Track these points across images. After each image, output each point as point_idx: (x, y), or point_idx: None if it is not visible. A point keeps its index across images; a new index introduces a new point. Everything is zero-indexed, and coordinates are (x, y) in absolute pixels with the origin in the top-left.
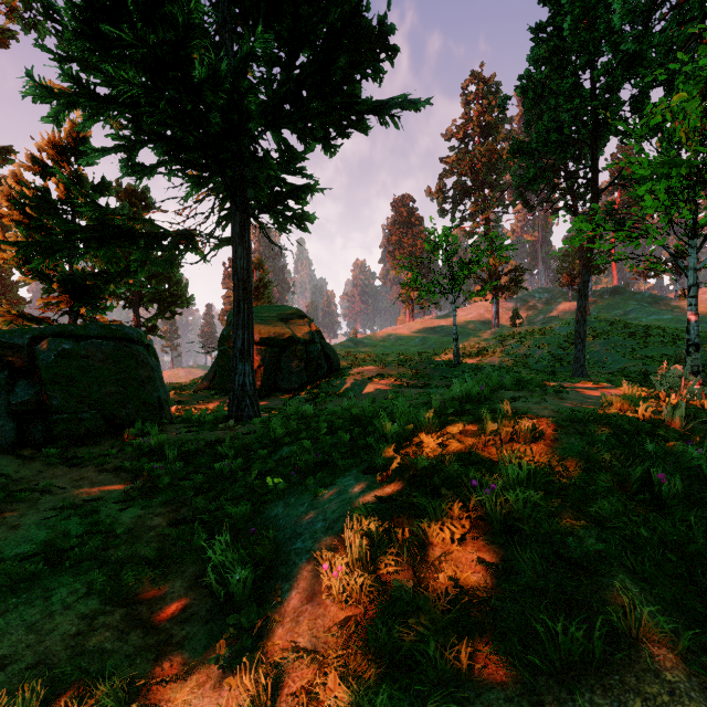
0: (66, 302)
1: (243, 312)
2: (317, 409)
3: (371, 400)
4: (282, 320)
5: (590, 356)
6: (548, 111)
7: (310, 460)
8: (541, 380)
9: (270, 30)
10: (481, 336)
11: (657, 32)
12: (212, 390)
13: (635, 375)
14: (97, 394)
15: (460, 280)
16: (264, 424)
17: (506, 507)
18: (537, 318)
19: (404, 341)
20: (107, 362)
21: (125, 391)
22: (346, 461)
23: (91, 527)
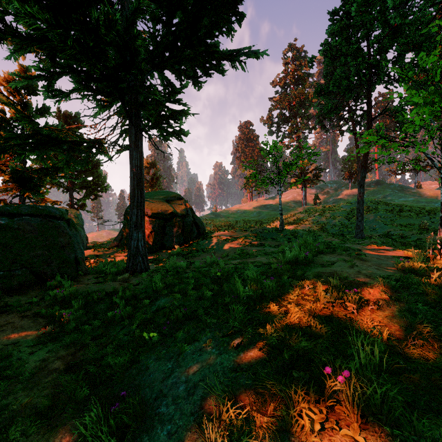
0: (16, 188)
1: (137, 196)
2: (189, 261)
3: (226, 255)
4: (167, 201)
5: (365, 224)
6: (340, 66)
7: (179, 314)
8: (342, 243)
9: (155, 0)
10: (295, 211)
11: (417, 10)
12: (120, 247)
13: (396, 237)
14: (27, 256)
15: (284, 175)
16: (150, 277)
17: (362, 400)
18: (329, 199)
19: (247, 214)
20: (35, 233)
21: (49, 253)
22: (206, 317)
23: (0, 372)
